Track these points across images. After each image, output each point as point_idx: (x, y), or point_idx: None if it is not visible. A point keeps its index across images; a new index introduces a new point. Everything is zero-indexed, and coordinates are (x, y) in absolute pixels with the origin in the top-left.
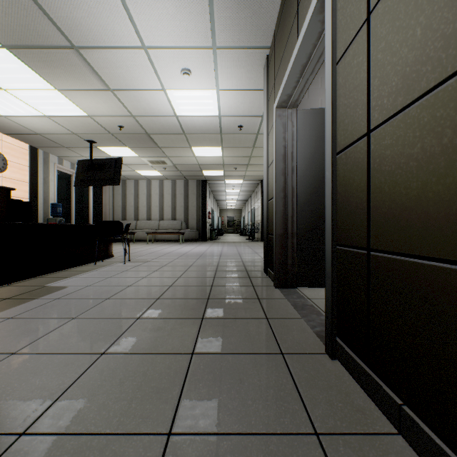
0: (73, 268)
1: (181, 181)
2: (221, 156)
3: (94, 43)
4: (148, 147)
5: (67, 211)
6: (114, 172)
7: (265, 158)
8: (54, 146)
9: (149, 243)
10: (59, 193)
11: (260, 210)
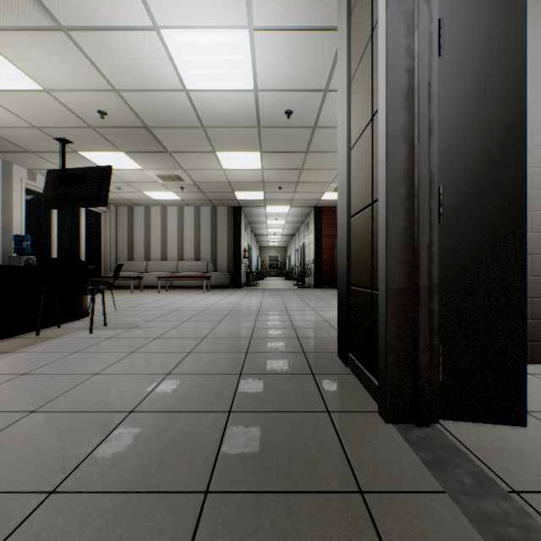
0: None
1: (206, 207)
2: (260, 168)
3: None
4: (152, 152)
5: (44, 247)
6: (99, 187)
7: (343, 134)
8: (14, 151)
9: (162, 292)
10: (31, 222)
11: (312, 246)
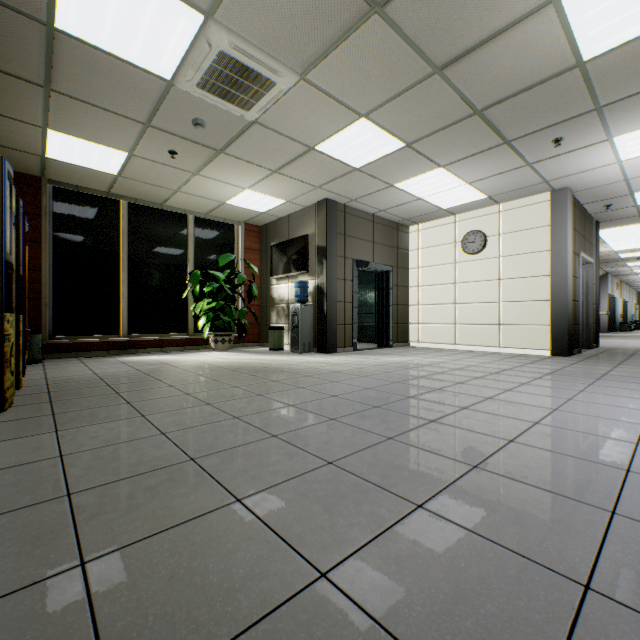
0: None
1: None
2: None
3: None
4: None
5: None
6: None
7: (571, 267)
8: None
9: None
10: None
11: None
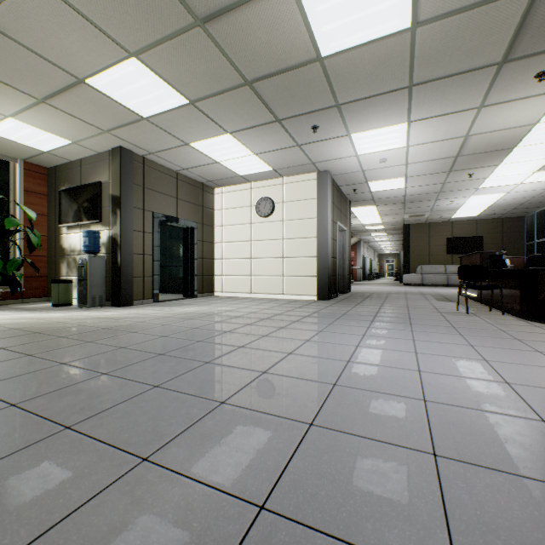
0: (493, 309)
1: None
2: None
3: (439, 160)
4: None
5: None
6: None
7: (331, 232)
8: None
9: None
10: None
11: None
